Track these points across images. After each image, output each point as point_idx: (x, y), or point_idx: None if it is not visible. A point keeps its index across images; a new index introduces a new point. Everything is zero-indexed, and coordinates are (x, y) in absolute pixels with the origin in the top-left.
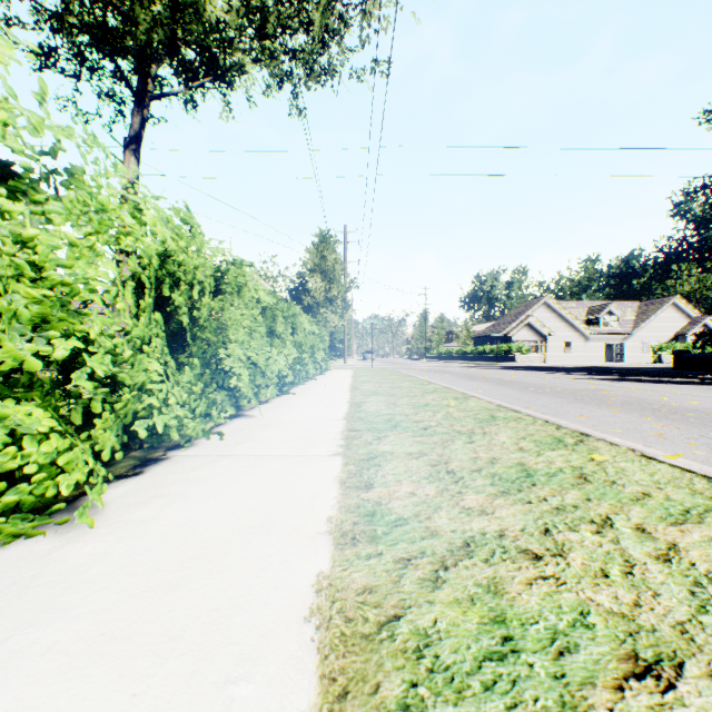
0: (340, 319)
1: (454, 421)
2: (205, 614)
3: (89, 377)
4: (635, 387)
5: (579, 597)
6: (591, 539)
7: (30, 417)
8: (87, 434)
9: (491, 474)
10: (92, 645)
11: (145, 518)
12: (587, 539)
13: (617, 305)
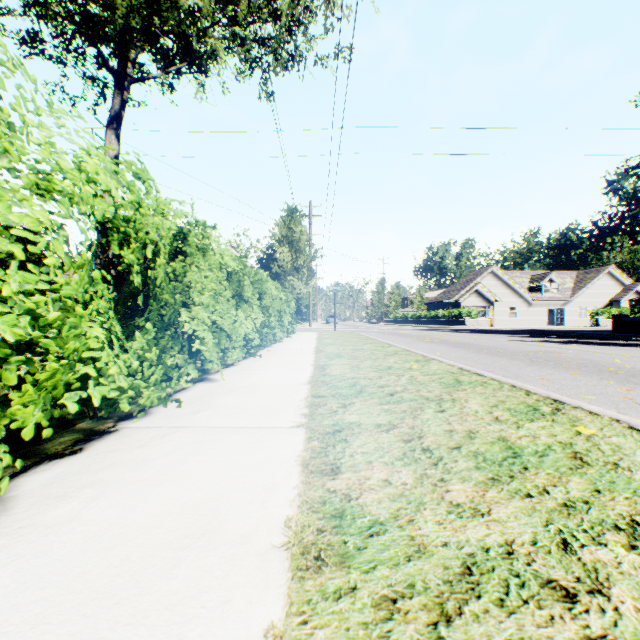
0: (306, 286)
1: (419, 385)
2: None
3: (4, 345)
4: (584, 349)
5: None
6: (628, 559)
7: None
8: None
9: (472, 453)
10: None
11: (58, 521)
12: (624, 559)
13: (557, 274)
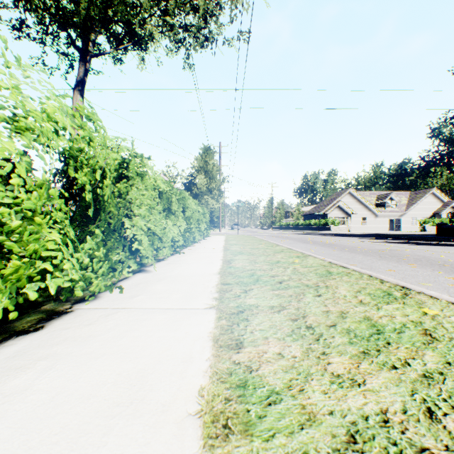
0: (217, 203)
1: (301, 275)
2: None
3: None
4: (417, 248)
5: None
6: None
7: None
8: None
9: (345, 330)
10: None
11: (14, 391)
12: None
13: (396, 194)
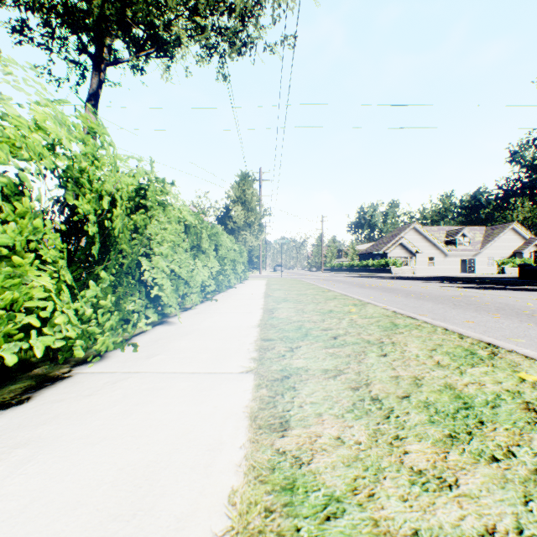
0: (257, 240)
1: (360, 328)
2: None
3: None
4: (498, 294)
5: None
6: None
7: None
8: None
9: (423, 403)
10: None
11: None
12: None
13: (469, 229)
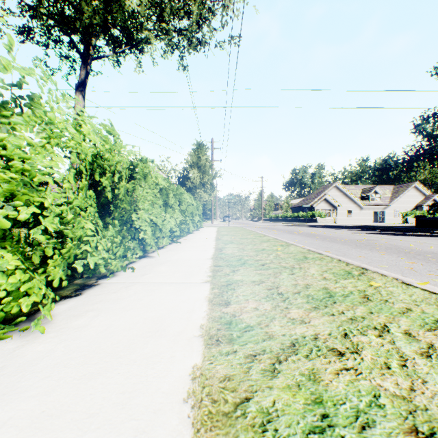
0: (209, 196)
1: (281, 260)
2: (115, 397)
3: (44, 233)
4: (393, 238)
5: (371, 384)
6: (375, 340)
7: (2, 259)
8: (42, 270)
9: (306, 295)
10: (35, 421)
11: (79, 326)
12: (373, 340)
13: (380, 187)
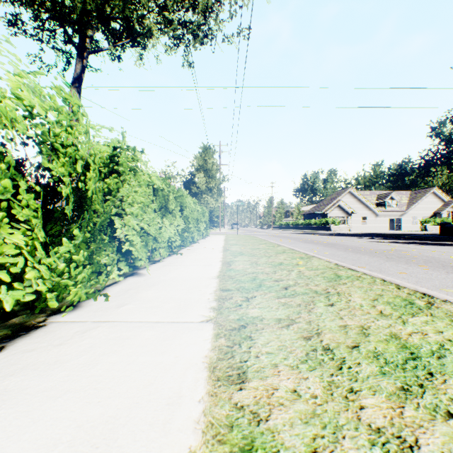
0: (216, 202)
1: (307, 279)
2: None
3: None
4: (423, 248)
5: None
6: None
7: None
8: None
9: (372, 353)
10: None
11: None
12: None
13: (396, 193)
